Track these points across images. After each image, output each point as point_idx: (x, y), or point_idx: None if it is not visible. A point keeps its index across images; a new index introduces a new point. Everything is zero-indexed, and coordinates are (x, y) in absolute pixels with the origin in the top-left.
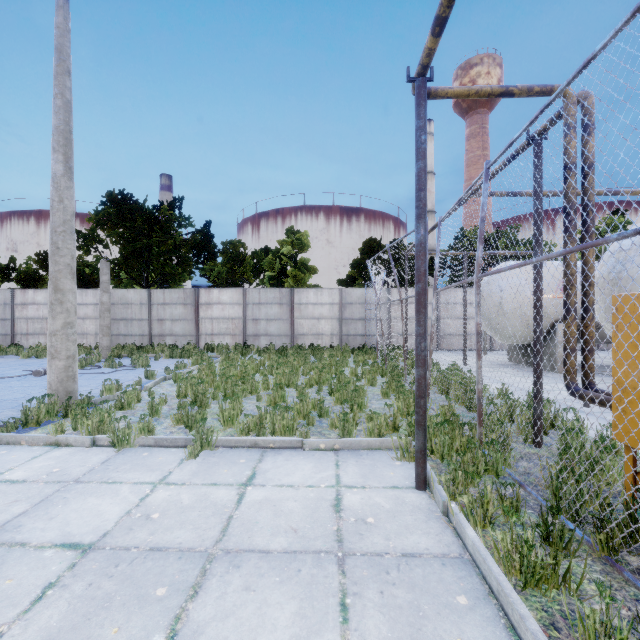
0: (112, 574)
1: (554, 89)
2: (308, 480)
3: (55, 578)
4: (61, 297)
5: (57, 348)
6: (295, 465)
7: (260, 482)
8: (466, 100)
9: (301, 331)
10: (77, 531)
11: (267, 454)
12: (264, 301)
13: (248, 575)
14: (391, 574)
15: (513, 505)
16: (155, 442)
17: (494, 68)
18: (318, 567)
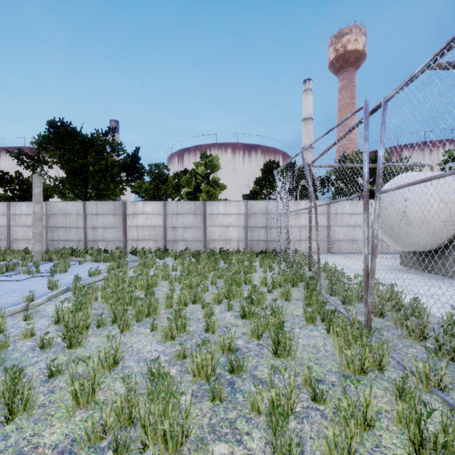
0: None
1: None
2: None
3: None
4: None
5: None
6: None
7: None
8: (339, 61)
9: (212, 237)
10: None
11: None
12: (181, 212)
13: None
14: None
15: None
16: None
17: (360, 36)
18: None
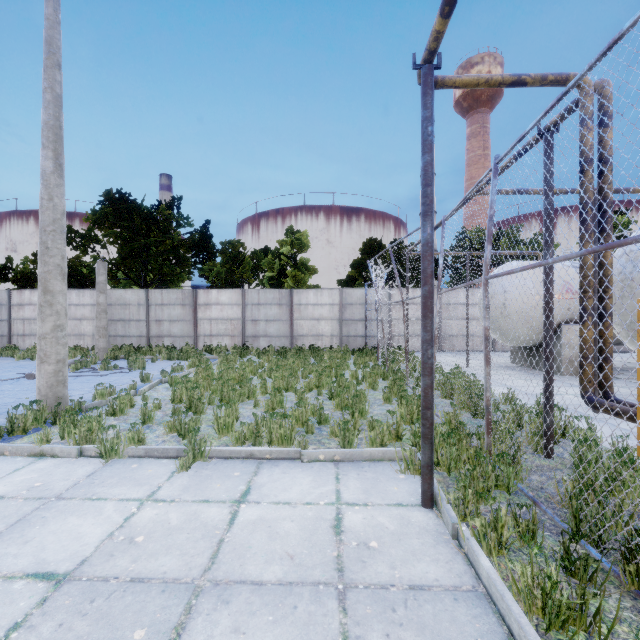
0: (86, 612)
1: (569, 78)
2: (306, 496)
3: (22, 617)
4: (51, 299)
5: (46, 352)
6: (293, 479)
7: (255, 499)
8: (467, 99)
9: (301, 332)
10: (53, 558)
11: (263, 466)
12: (263, 302)
13: (238, 613)
14: (398, 612)
15: (529, 528)
16: (145, 453)
17: (495, 67)
18: (316, 603)
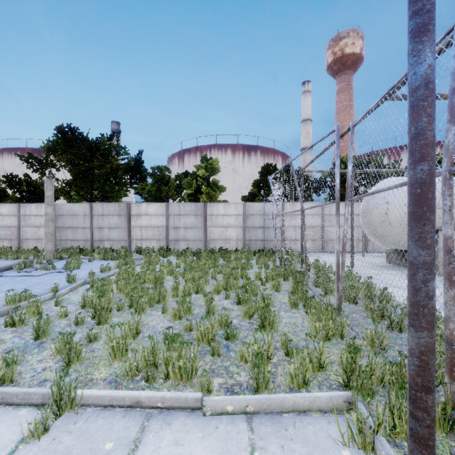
0: None
1: None
2: None
3: None
4: None
5: None
6: None
7: None
8: (336, 64)
9: (212, 237)
10: None
11: (150, 425)
12: (183, 213)
13: None
14: None
15: None
16: (1, 398)
17: (357, 40)
18: None
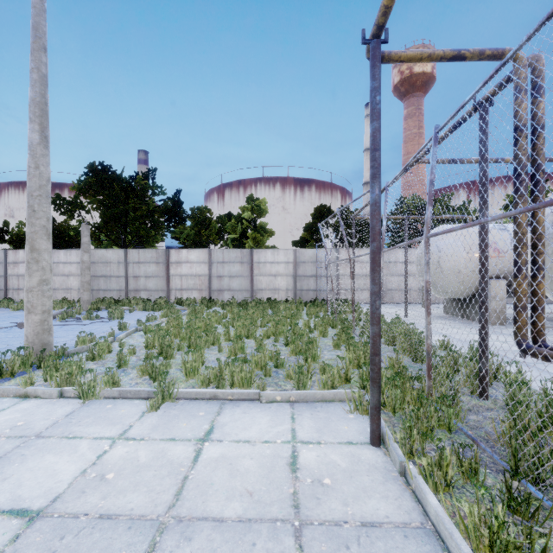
0: (55, 549)
1: (505, 52)
2: (264, 435)
3: None
4: (37, 256)
5: (33, 303)
6: (252, 418)
7: (217, 437)
8: (404, 85)
9: (260, 286)
10: (28, 494)
11: (225, 406)
12: (227, 260)
13: (199, 550)
14: (351, 549)
15: (472, 466)
16: (119, 394)
17: None
18: (274, 540)
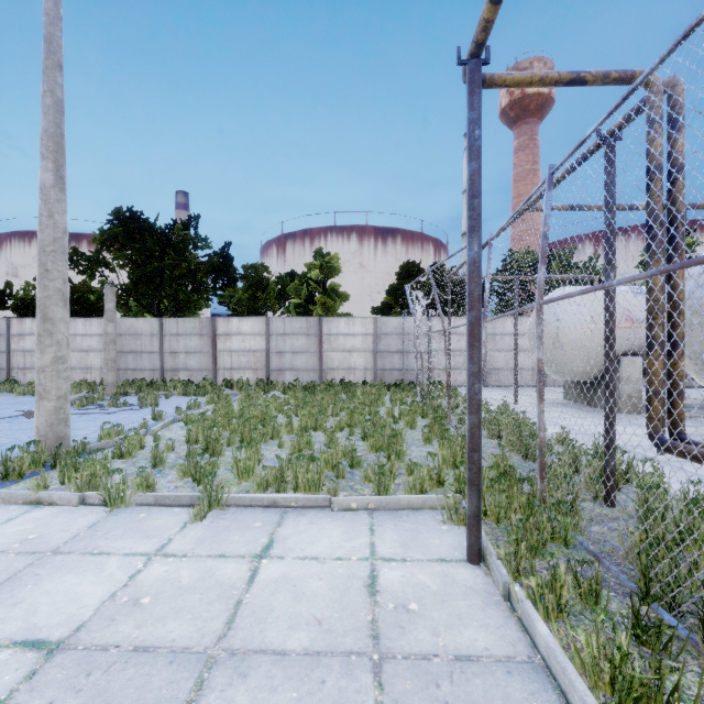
0: (81, 687)
1: (635, 75)
2: (336, 550)
3: (6, 693)
4: (51, 327)
5: (46, 387)
6: (321, 530)
7: (278, 553)
8: (514, 109)
9: (331, 365)
10: (45, 622)
11: (288, 515)
12: (289, 331)
13: (257, 689)
14: (442, 687)
15: (592, 588)
16: (155, 500)
17: None
18: (348, 677)
